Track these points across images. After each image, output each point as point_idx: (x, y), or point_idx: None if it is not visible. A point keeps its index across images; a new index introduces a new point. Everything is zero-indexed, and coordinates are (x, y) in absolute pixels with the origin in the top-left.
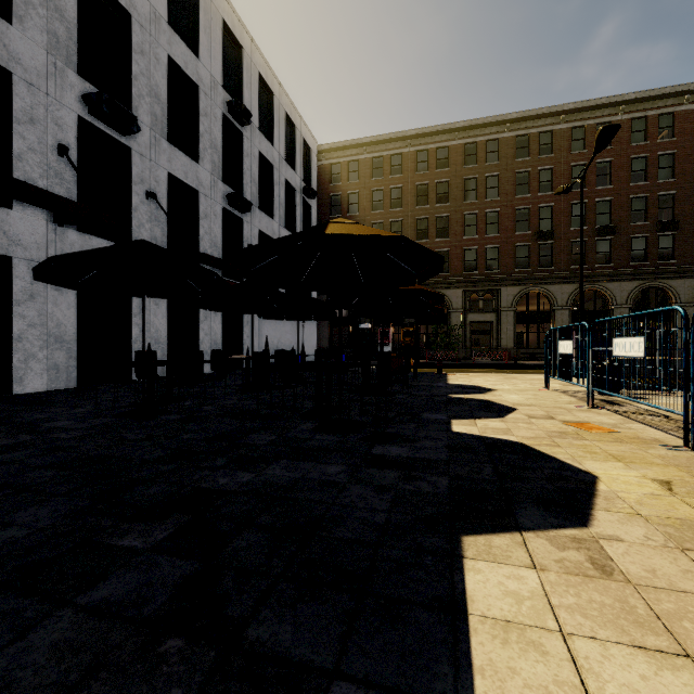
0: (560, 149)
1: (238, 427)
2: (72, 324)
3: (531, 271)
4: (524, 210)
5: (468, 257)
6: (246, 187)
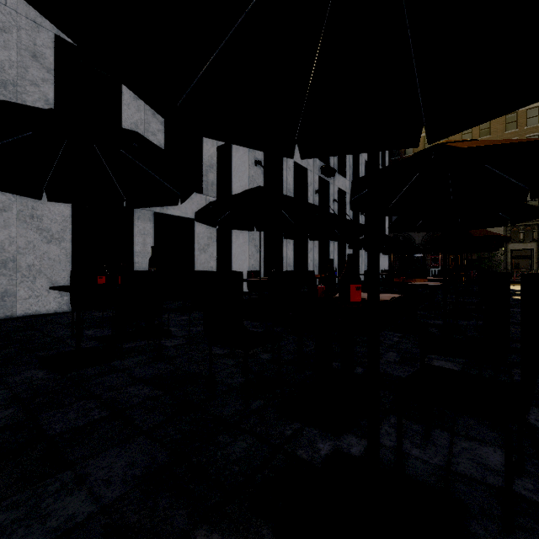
0: None
1: None
2: (317, 260)
3: None
4: None
5: None
6: None
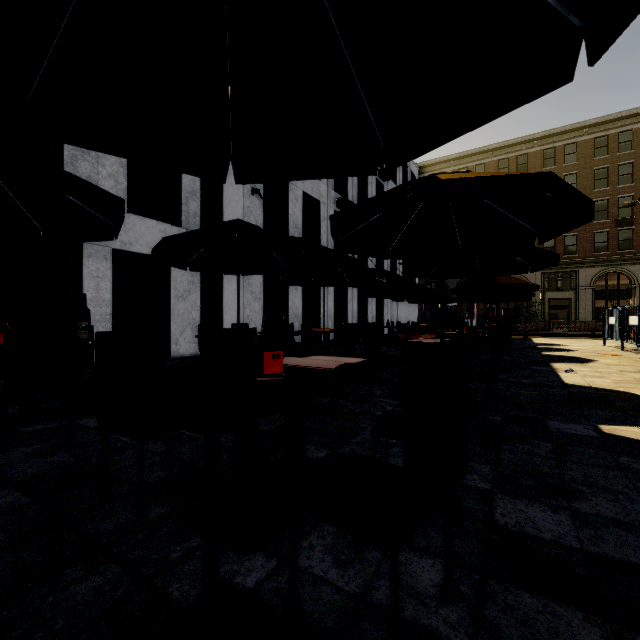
0: None
1: None
2: (332, 309)
3: (610, 254)
4: (603, 201)
5: (547, 244)
6: None
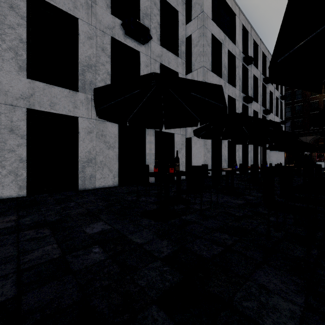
0: None
1: None
2: (241, 156)
3: None
4: None
5: None
6: (266, 105)
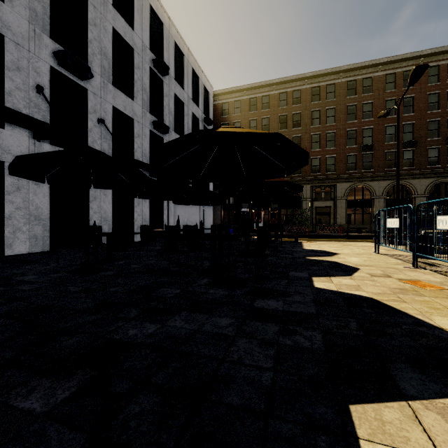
0: (377, 89)
1: (153, 282)
2: (46, 208)
3: (358, 172)
4: (352, 131)
5: (314, 163)
6: (166, 116)
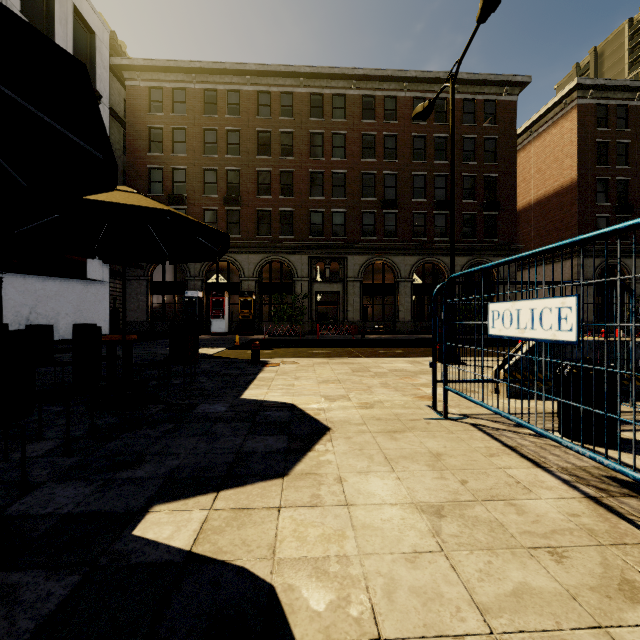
0: (403, 117)
1: None
2: None
3: (377, 240)
4: (370, 176)
5: (315, 220)
6: None
